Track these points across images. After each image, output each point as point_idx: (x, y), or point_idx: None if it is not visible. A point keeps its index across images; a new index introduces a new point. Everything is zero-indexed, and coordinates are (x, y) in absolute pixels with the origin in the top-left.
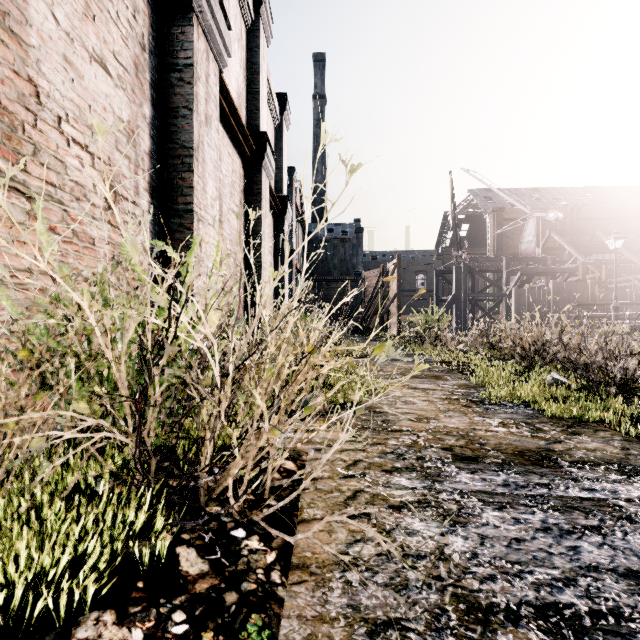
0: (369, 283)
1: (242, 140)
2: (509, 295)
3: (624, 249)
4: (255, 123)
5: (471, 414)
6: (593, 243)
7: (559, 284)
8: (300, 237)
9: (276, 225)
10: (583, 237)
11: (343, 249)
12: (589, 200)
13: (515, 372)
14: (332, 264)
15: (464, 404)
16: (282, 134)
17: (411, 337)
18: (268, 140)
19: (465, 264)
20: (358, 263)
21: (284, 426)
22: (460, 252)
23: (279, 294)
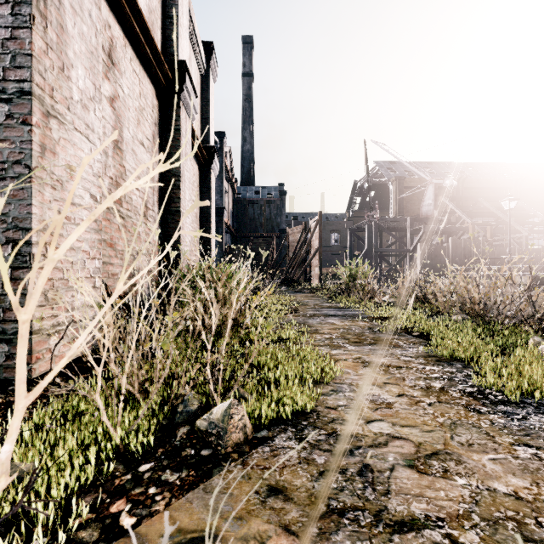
0: (292, 238)
1: (153, 60)
2: (413, 250)
3: (501, 213)
4: (173, 51)
5: (500, 436)
6: (477, 208)
7: (457, 241)
8: (230, 197)
9: (202, 176)
10: (467, 203)
11: (269, 209)
12: (471, 173)
13: (475, 334)
14: (259, 222)
15: (464, 403)
16: (208, 83)
17: (336, 289)
18: (188, 72)
19: (376, 223)
20: (282, 222)
21: (150, 516)
22: (372, 212)
23: (205, 246)
